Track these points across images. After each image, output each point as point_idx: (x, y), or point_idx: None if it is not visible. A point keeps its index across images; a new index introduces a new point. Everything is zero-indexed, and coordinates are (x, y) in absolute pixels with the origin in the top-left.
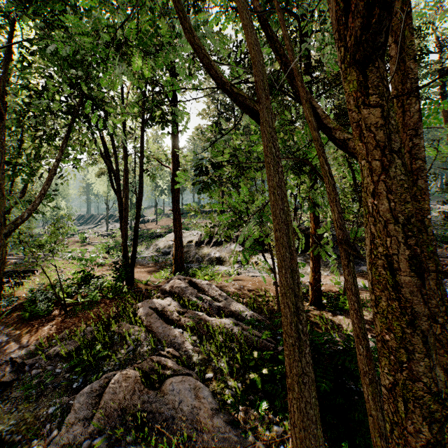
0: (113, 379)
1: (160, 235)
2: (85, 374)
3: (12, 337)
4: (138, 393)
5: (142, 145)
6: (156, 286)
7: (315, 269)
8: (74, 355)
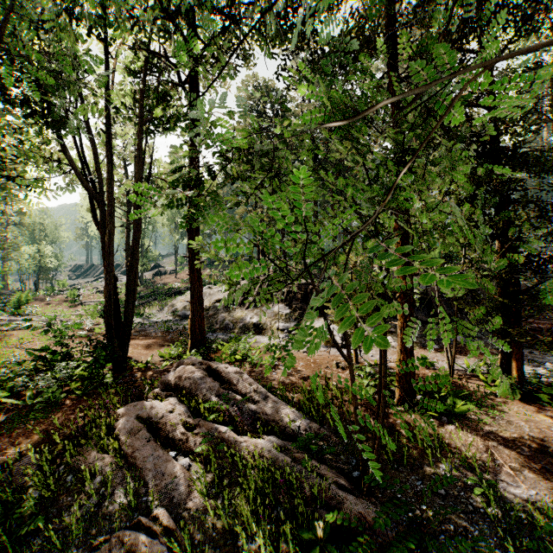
0: None
1: (179, 292)
2: None
3: None
4: None
5: (139, 158)
6: (160, 372)
7: (406, 348)
8: None
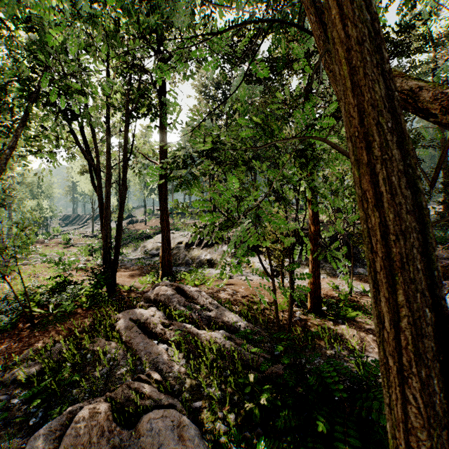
0: (78, 415)
1: (149, 236)
2: (47, 405)
3: None
4: (107, 434)
5: (125, 138)
6: (140, 293)
7: (314, 273)
8: (35, 381)
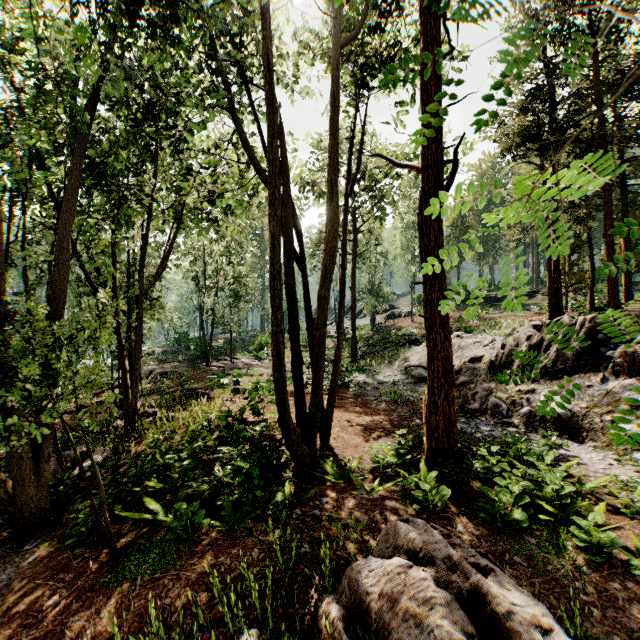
0: None
1: (415, 340)
2: None
3: (4, 594)
4: None
5: (334, 109)
6: (367, 503)
7: None
8: None
